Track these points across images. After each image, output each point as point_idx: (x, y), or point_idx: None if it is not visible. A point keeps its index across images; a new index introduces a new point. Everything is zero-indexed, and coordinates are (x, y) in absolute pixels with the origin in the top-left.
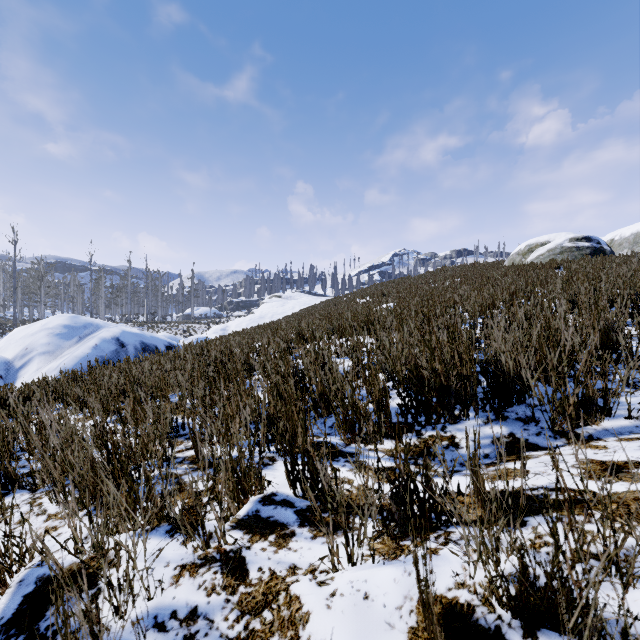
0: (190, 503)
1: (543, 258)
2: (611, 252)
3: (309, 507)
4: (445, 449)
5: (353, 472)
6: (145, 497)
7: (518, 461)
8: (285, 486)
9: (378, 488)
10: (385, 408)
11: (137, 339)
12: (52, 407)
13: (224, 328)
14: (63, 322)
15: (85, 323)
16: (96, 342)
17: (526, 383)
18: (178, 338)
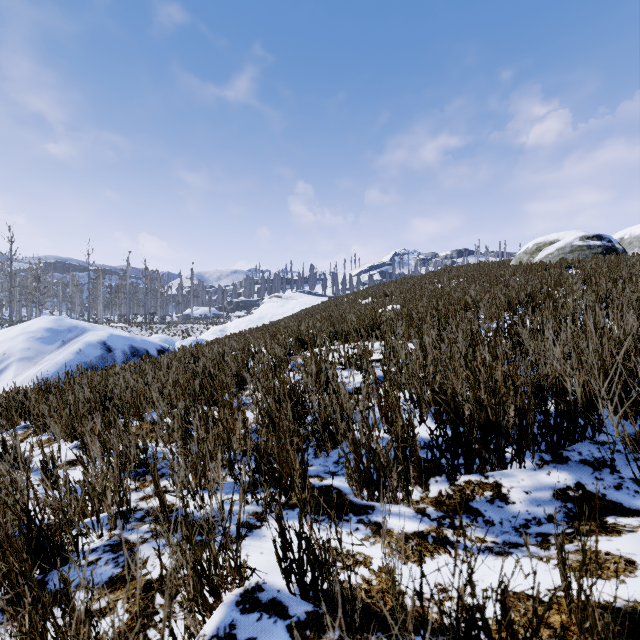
0: (135, 607)
1: (552, 257)
2: (623, 251)
3: (310, 617)
4: (490, 504)
5: (370, 542)
6: (60, 609)
7: (606, 536)
8: (276, 570)
9: (423, 621)
10: (411, 451)
11: (126, 343)
12: (17, 425)
13: (223, 329)
14: (46, 325)
15: (70, 326)
16: (80, 347)
17: (604, 419)
18: (174, 340)
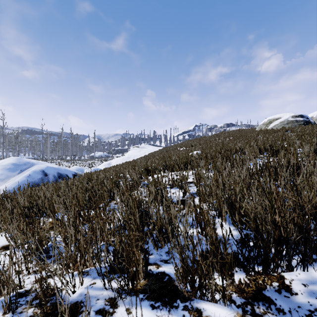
0: None
1: (277, 126)
2: (314, 123)
3: None
4: (278, 293)
5: None
6: None
7: None
8: None
9: None
10: (223, 258)
11: (55, 171)
12: None
13: (109, 163)
14: (12, 161)
15: (25, 162)
16: (30, 173)
17: None
18: (83, 169)
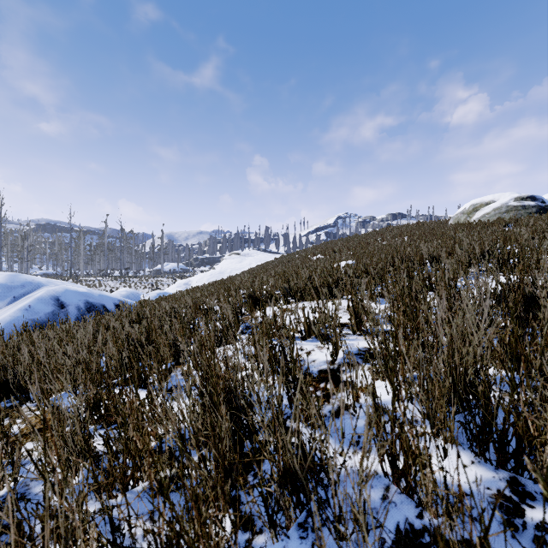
0: None
1: (489, 217)
2: None
3: None
4: None
5: None
6: None
7: None
8: None
9: None
10: None
11: (81, 298)
12: None
13: (187, 282)
14: None
15: (24, 282)
16: (30, 303)
17: None
18: (140, 293)
